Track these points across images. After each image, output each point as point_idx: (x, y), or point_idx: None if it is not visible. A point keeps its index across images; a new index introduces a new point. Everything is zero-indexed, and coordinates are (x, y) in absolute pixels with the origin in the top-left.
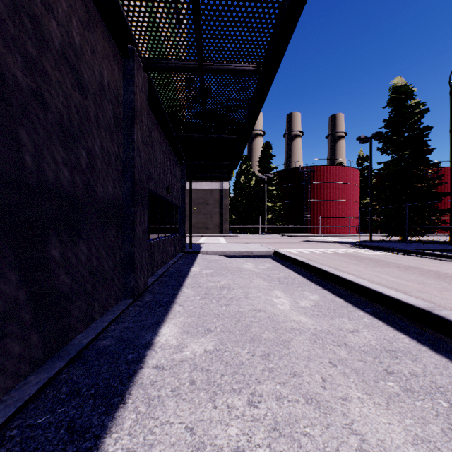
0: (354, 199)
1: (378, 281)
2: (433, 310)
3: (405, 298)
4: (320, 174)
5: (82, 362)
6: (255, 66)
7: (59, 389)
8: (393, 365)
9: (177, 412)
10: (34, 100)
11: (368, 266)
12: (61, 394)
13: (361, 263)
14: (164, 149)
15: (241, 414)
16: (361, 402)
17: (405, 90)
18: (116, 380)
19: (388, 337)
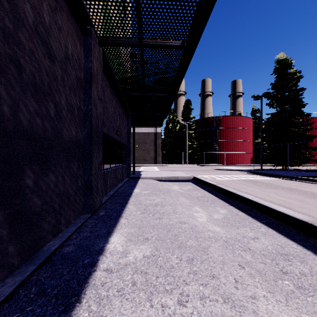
0: (249, 139)
1: (269, 199)
2: (314, 223)
3: (292, 213)
4: (225, 122)
5: (49, 266)
6: (180, 42)
7: (29, 289)
8: (286, 266)
9: (121, 311)
10: (11, 64)
11: (261, 188)
12: (31, 294)
13: (256, 186)
14: (114, 104)
15: (172, 313)
16: (267, 300)
17: (286, 62)
18: (74, 281)
19: (280, 243)
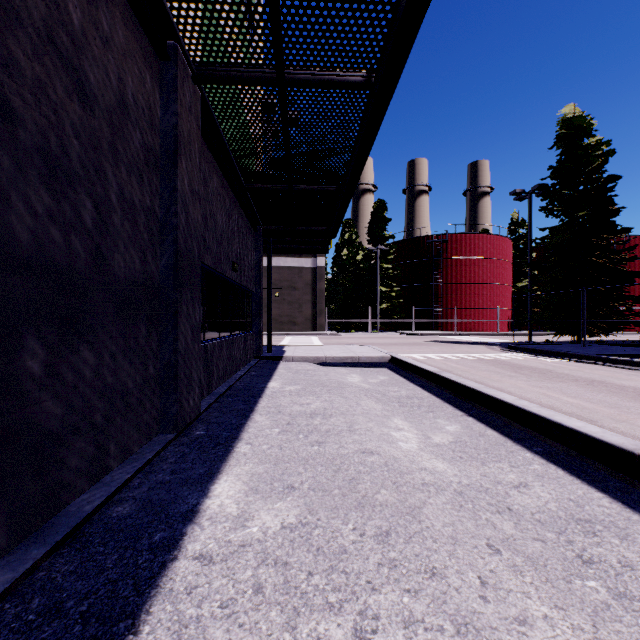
0: (504, 282)
1: (549, 403)
2: None
3: (598, 433)
4: (457, 246)
5: (76, 547)
6: (364, 76)
7: (28, 602)
8: (590, 547)
9: None
10: None
11: (531, 380)
12: (29, 613)
13: (521, 375)
14: (228, 206)
15: None
16: (551, 626)
17: (581, 124)
18: (128, 583)
19: (575, 496)
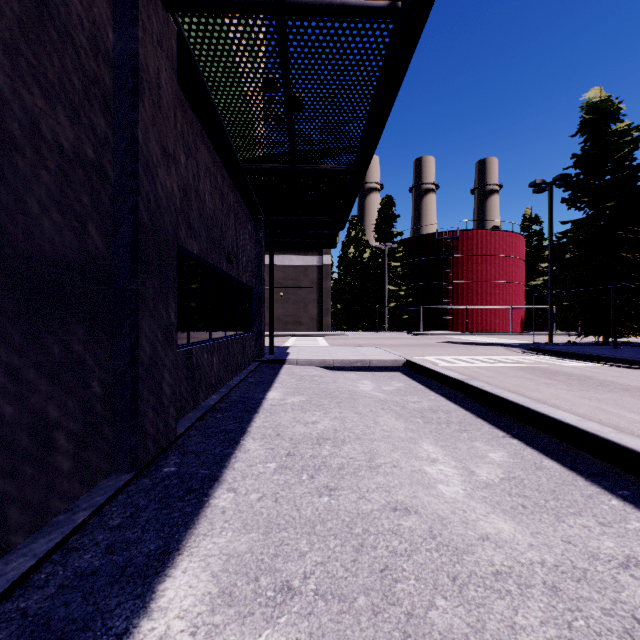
0: (517, 280)
1: (611, 422)
2: None
3: None
4: (468, 243)
5: None
6: None
7: None
8: None
9: None
10: None
11: (573, 389)
12: None
13: (558, 383)
14: (221, 187)
15: None
16: None
17: (608, 108)
18: None
19: None
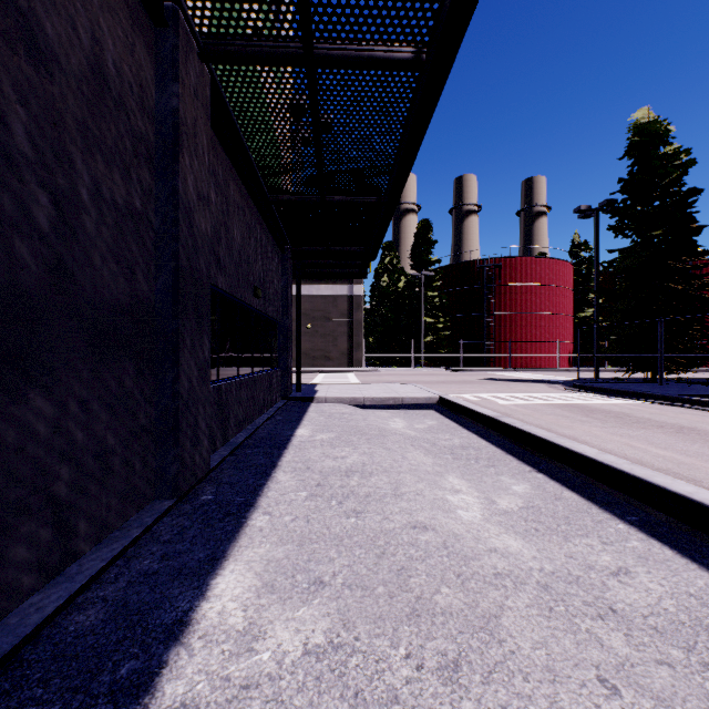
0: (565, 311)
1: (636, 456)
2: None
3: None
4: (511, 272)
5: (4, 689)
6: (412, 51)
7: None
8: None
9: None
10: None
11: (607, 426)
12: None
13: (594, 420)
14: (248, 220)
15: None
16: None
17: (656, 130)
18: None
19: (695, 589)
